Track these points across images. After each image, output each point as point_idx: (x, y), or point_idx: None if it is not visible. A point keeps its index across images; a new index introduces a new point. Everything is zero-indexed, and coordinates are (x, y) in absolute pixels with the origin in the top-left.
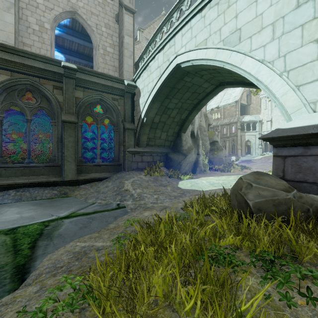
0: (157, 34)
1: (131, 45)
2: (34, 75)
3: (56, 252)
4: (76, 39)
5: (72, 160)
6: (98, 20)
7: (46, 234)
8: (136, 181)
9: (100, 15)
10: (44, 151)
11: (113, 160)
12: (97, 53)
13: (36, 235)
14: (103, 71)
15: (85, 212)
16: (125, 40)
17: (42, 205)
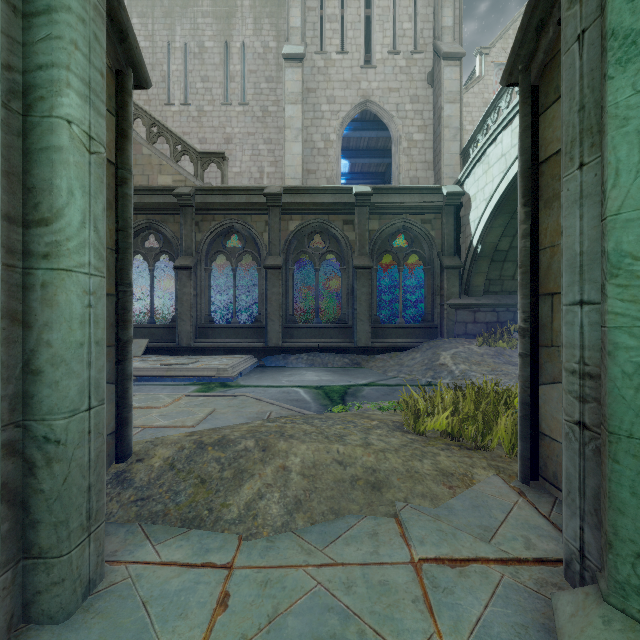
0: (502, 95)
1: (455, 117)
2: (323, 213)
3: (364, 405)
4: (367, 133)
5: (366, 319)
6: (400, 97)
7: (351, 394)
8: (460, 353)
9: (403, 87)
10: (321, 307)
11: (422, 319)
12: (397, 151)
13: (342, 393)
14: (407, 176)
15: (386, 384)
16: (445, 112)
17: (336, 373)
